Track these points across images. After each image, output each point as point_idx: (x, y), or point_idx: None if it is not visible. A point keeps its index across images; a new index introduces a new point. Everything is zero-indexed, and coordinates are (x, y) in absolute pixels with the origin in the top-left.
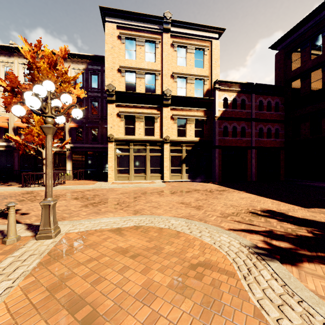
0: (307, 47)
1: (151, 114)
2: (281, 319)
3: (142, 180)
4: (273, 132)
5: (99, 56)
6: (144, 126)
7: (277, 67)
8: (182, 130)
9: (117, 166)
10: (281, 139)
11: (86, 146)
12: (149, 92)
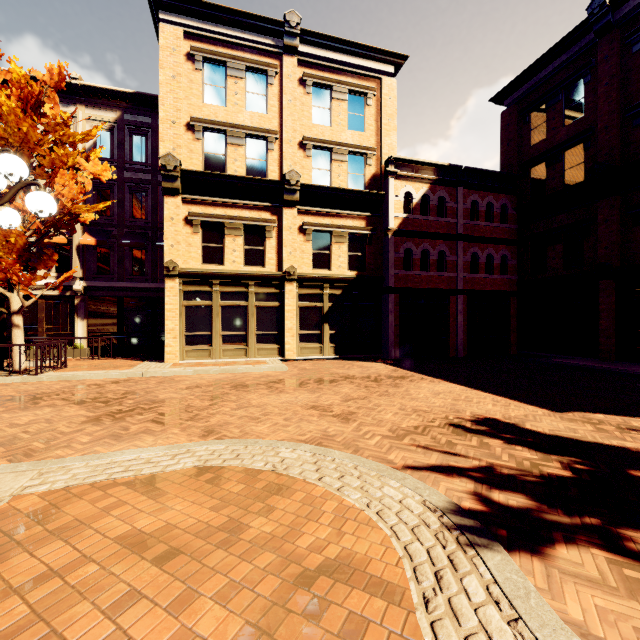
0: (558, 103)
1: (259, 220)
2: None
3: (239, 357)
4: (498, 262)
5: (149, 94)
6: (244, 246)
7: (505, 139)
8: (322, 255)
9: (186, 329)
10: (512, 276)
11: (118, 286)
12: (253, 175)
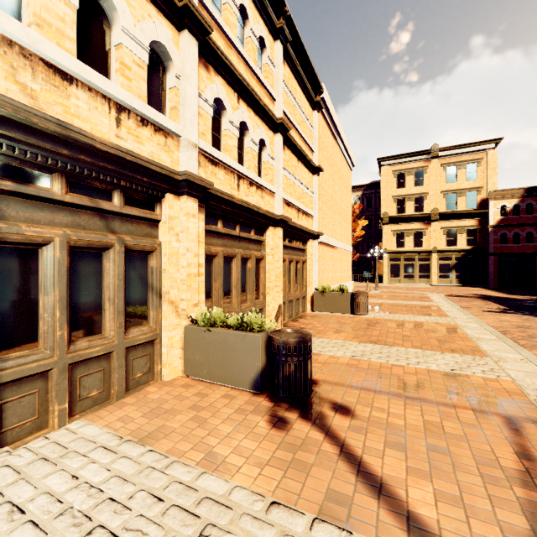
0: None
1: (419, 229)
2: (429, 295)
3: (411, 283)
4: None
5: (373, 183)
6: (413, 240)
7: None
8: (451, 240)
9: (390, 272)
10: None
11: (362, 256)
12: (417, 211)
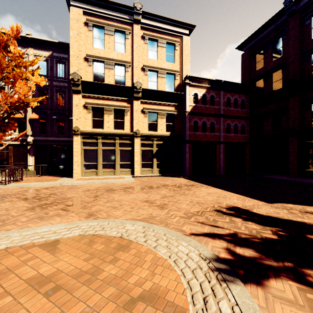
0: (269, 50)
1: (121, 106)
2: None
3: (111, 175)
4: (240, 128)
5: (66, 43)
6: (113, 119)
7: (243, 67)
8: (153, 124)
9: (84, 161)
10: (247, 135)
11: (50, 139)
12: (118, 83)
